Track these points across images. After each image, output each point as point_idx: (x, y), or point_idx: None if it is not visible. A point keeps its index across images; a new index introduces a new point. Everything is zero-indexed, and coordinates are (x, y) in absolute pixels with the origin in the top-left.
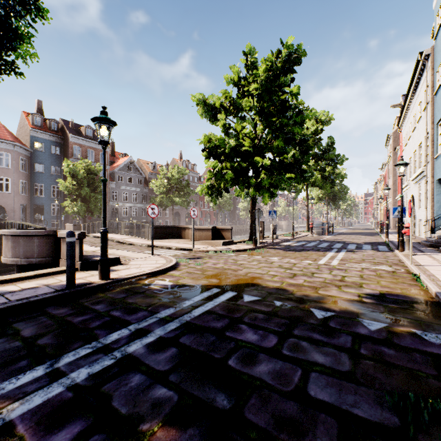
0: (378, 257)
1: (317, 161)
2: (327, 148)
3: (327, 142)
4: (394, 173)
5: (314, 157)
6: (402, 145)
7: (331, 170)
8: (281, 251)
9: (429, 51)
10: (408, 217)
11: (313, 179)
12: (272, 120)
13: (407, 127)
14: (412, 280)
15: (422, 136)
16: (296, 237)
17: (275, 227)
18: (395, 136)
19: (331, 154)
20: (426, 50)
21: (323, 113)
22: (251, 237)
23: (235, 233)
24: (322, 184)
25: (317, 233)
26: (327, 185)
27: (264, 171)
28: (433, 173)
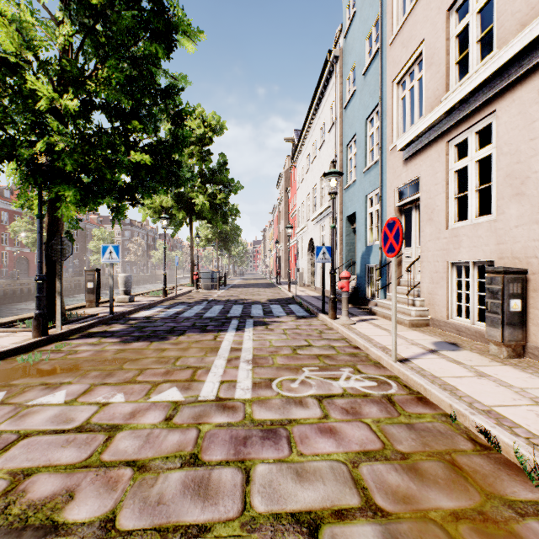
0: (311, 335)
1: (205, 184)
2: (219, 168)
3: (219, 160)
4: (286, 217)
5: (201, 177)
6: (297, 182)
7: (224, 199)
8: (115, 343)
9: (338, 52)
10: (305, 264)
11: (199, 206)
12: (91, 4)
13: (304, 160)
14: (494, 462)
15: (326, 164)
16: (171, 296)
17: (128, 281)
18: (287, 176)
19: (224, 177)
20: (335, 50)
21: (213, 115)
22: (48, 308)
23: (79, 289)
24: (211, 216)
25: (205, 287)
26: (219, 218)
27: (56, 124)
28: (342, 208)
